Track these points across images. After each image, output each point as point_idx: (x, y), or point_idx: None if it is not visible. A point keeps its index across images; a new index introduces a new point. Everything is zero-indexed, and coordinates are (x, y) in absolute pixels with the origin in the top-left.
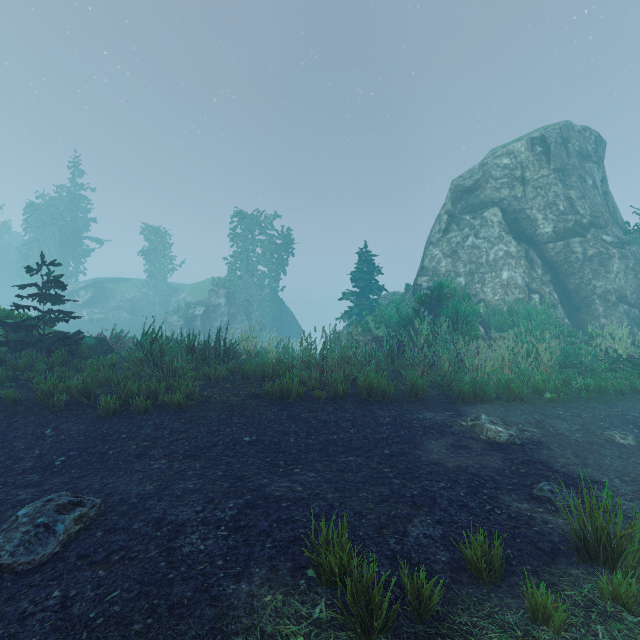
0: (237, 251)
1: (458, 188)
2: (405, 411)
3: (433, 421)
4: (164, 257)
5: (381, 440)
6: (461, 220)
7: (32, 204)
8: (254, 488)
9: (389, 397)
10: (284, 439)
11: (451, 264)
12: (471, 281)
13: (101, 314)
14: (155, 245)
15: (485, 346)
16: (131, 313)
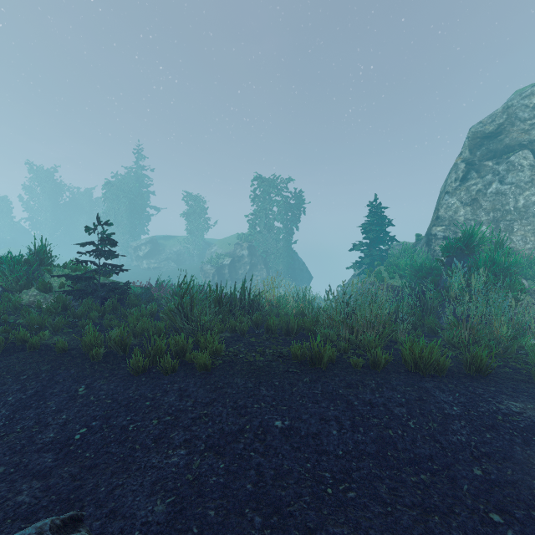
0: (257, 210)
1: (477, 135)
2: (474, 395)
3: (527, 418)
4: (201, 218)
5: (460, 446)
6: (482, 167)
7: (111, 183)
8: (298, 534)
9: (444, 371)
10: (324, 429)
11: (471, 212)
12: (495, 229)
13: (156, 264)
14: (194, 209)
15: (534, 302)
16: (177, 263)
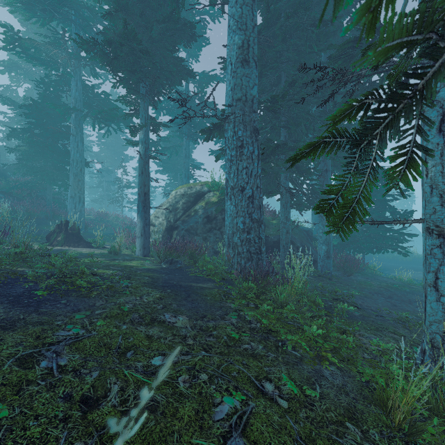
0: None
1: None
2: None
3: None
4: None
5: None
6: None
7: None
8: None
9: None
10: None
11: None
12: None
13: None
14: None
15: None
16: None
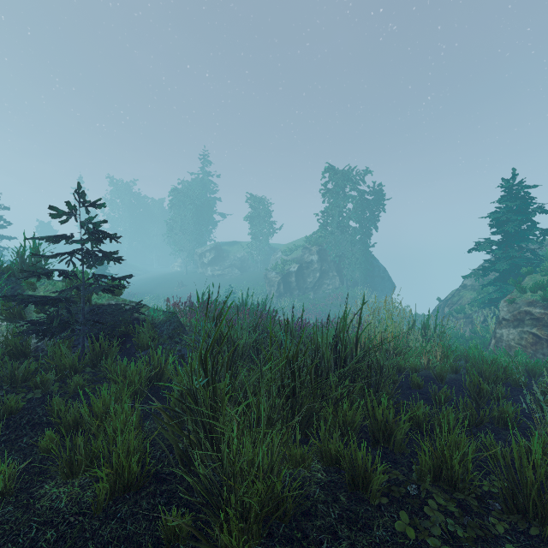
0: (328, 209)
1: None
2: None
3: None
4: (265, 221)
5: None
6: None
7: (178, 190)
8: None
9: None
10: None
11: None
12: None
13: (220, 271)
14: (258, 212)
15: None
16: (241, 270)
